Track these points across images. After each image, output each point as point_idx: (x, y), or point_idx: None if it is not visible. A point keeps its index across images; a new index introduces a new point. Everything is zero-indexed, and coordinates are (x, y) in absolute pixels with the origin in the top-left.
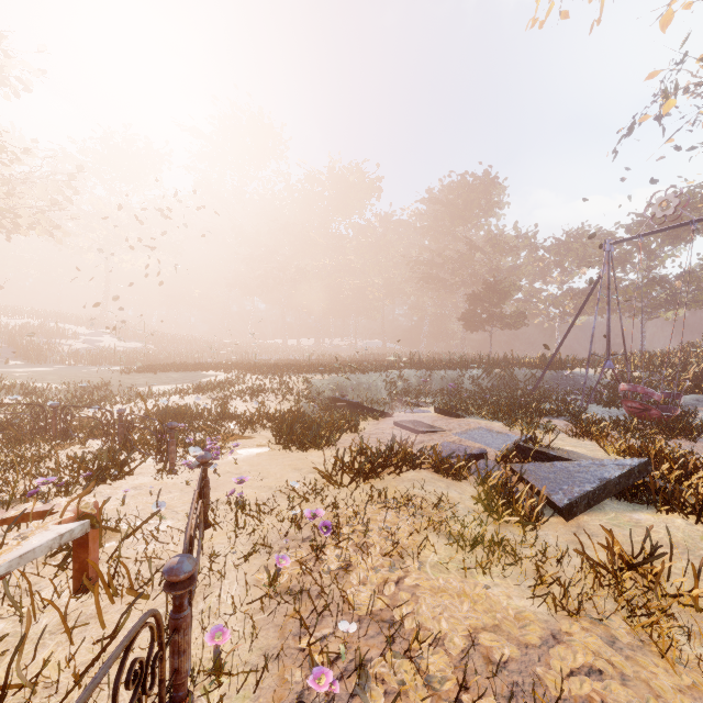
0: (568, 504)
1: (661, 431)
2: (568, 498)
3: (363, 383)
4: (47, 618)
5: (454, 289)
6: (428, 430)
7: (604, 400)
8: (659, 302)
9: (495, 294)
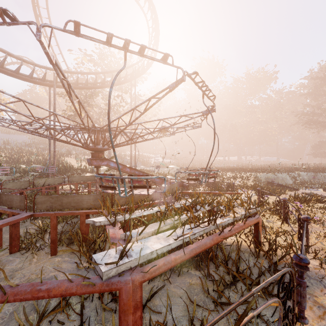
0: None
1: None
2: None
3: (279, 177)
4: None
5: None
6: (322, 196)
7: None
8: None
9: None
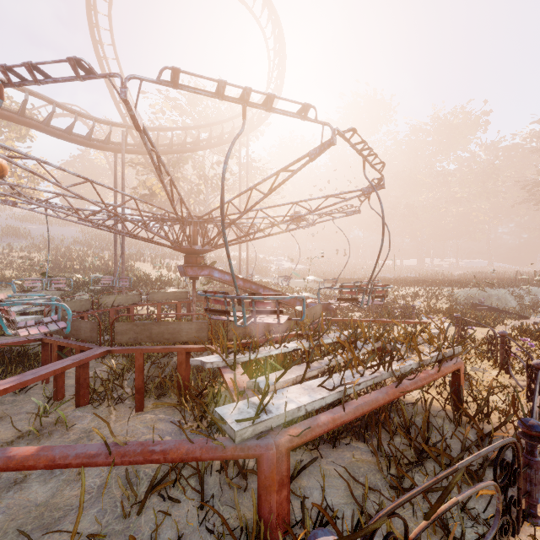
0: None
1: None
2: None
3: (492, 295)
4: None
5: None
6: None
7: None
8: None
9: None
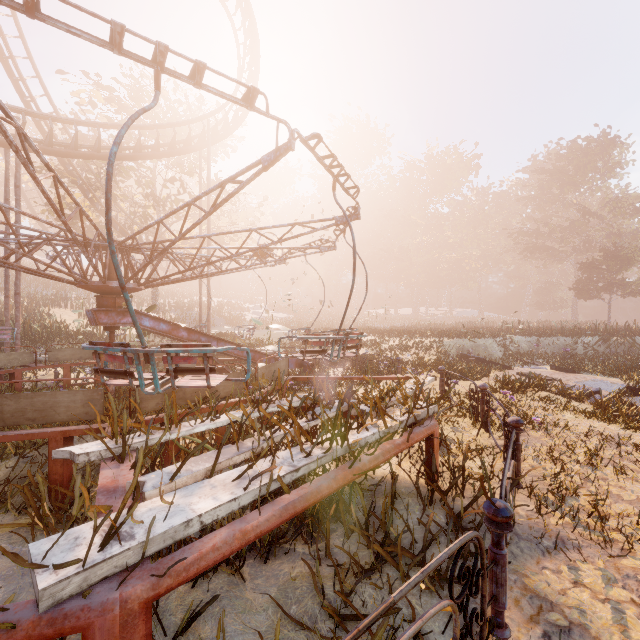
0: None
1: None
2: None
3: (480, 346)
4: None
5: (562, 257)
6: (548, 378)
7: None
8: None
9: (615, 261)
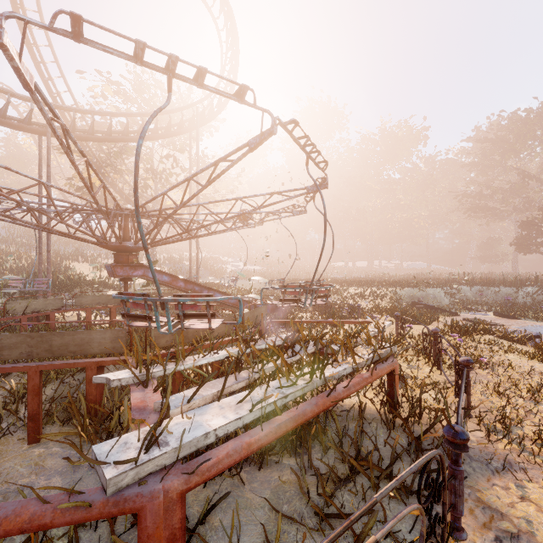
0: None
1: None
2: None
3: (429, 294)
4: None
5: (504, 215)
6: (492, 323)
7: None
8: None
9: None
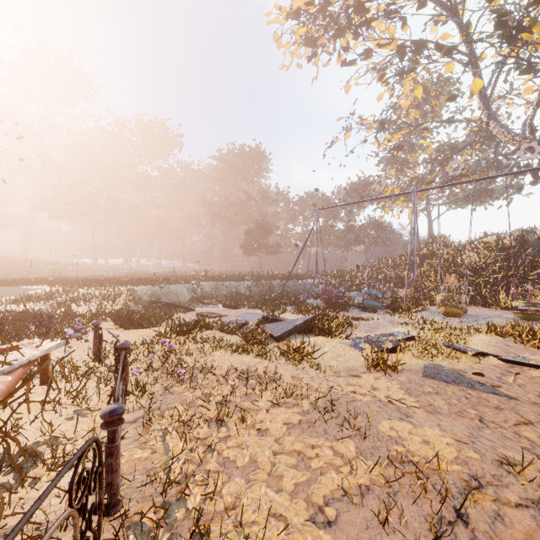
0: (279, 335)
1: (336, 309)
2: (280, 333)
3: (172, 291)
4: (35, 392)
5: (237, 225)
6: (218, 315)
7: (315, 296)
8: (351, 241)
9: (263, 231)
